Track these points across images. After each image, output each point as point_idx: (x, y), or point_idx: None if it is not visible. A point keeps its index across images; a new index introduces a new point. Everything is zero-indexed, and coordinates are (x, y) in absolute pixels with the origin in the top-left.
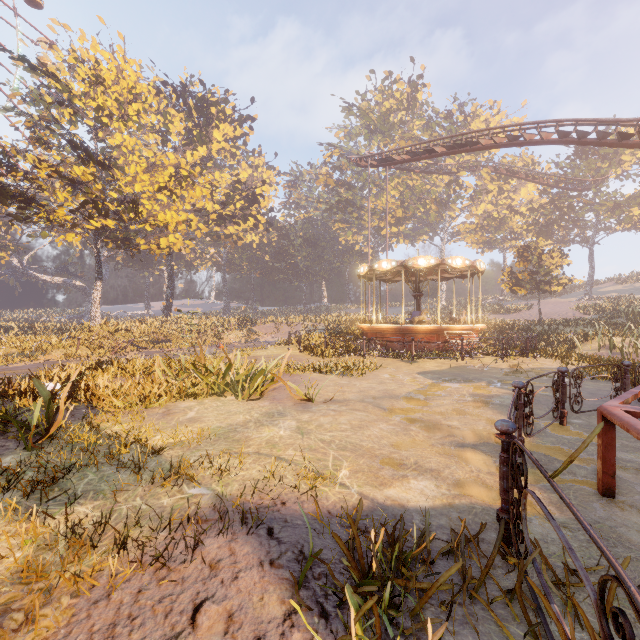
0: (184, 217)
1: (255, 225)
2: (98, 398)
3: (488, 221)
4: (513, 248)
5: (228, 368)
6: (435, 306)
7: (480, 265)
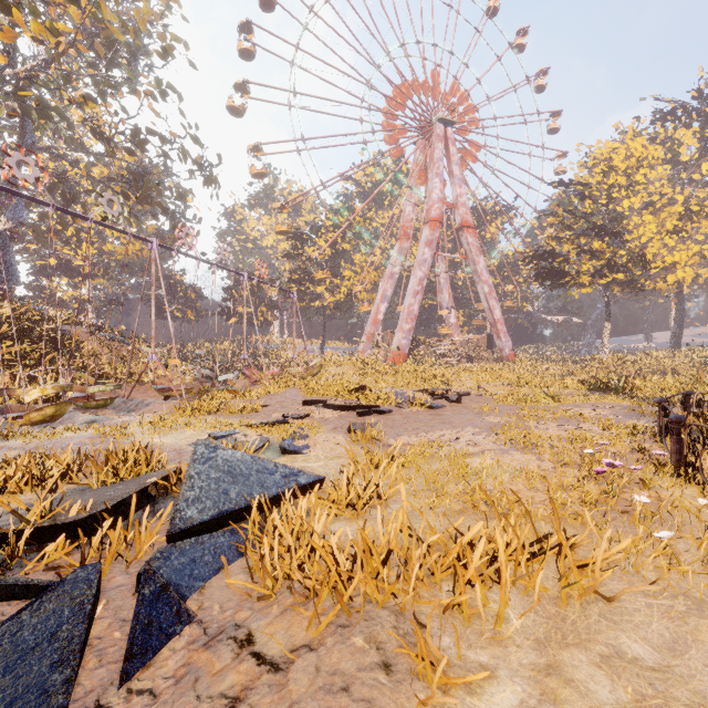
0: (695, 249)
1: None
2: (636, 388)
3: None
4: None
5: None
6: None
7: None
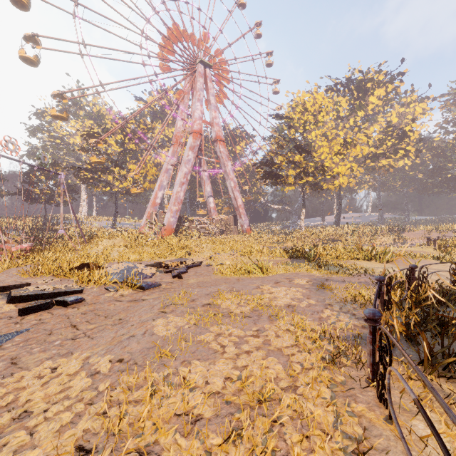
0: (348, 166)
1: (404, 155)
2: (321, 255)
3: None
4: None
5: (372, 249)
6: None
7: None
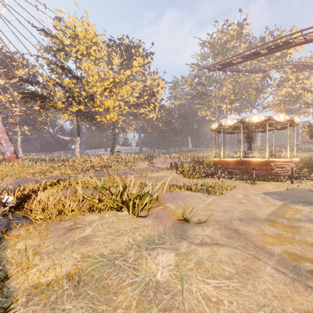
0: (117, 103)
1: (154, 107)
2: (31, 210)
3: (288, 98)
4: (304, 113)
5: (123, 190)
6: (254, 148)
7: (296, 119)
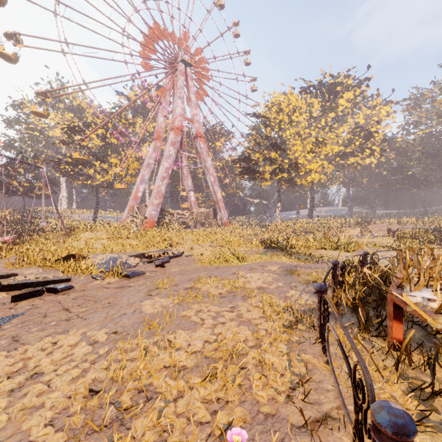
0: (320, 163)
1: (370, 154)
2: (293, 245)
3: None
4: None
5: (338, 239)
6: None
7: None
